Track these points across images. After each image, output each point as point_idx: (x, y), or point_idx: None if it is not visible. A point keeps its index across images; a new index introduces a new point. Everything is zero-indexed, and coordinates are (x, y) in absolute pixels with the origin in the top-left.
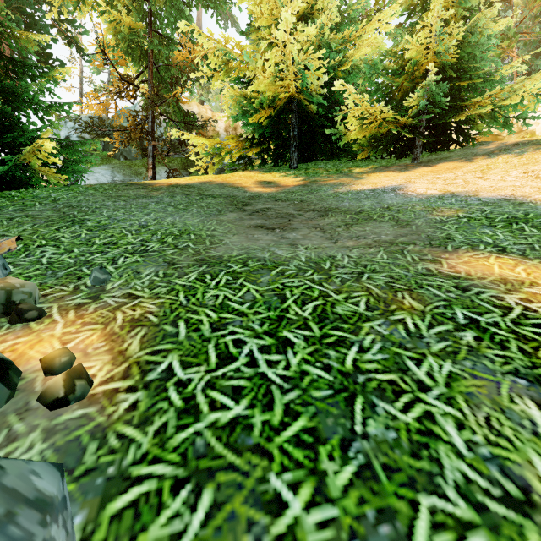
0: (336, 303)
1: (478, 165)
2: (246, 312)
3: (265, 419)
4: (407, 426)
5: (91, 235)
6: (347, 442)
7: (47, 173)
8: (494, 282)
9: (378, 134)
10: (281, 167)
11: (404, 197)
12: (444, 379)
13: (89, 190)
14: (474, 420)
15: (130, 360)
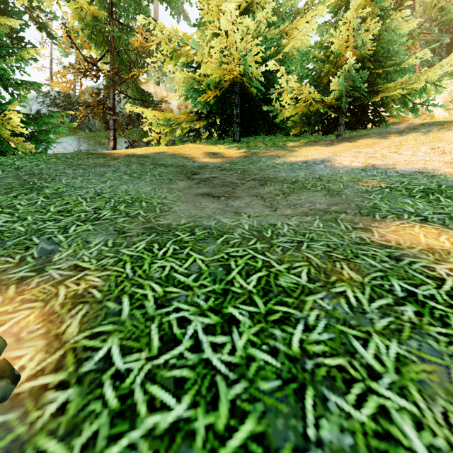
0: (278, 274)
1: (392, 141)
2: (191, 285)
3: (209, 423)
4: (363, 427)
5: (47, 202)
6: (301, 452)
7: (15, 143)
8: (423, 252)
9: (308, 114)
10: (225, 140)
11: (332, 168)
12: (393, 364)
13: (52, 159)
14: (432, 417)
15: (66, 346)
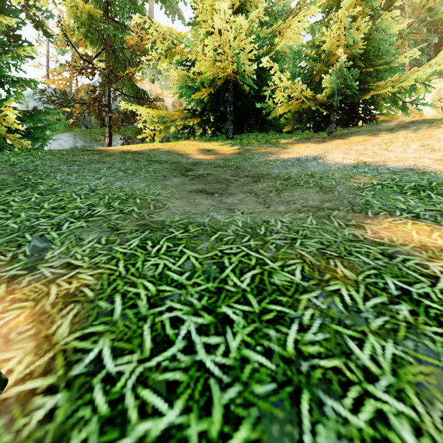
0: (272, 271)
1: (382, 139)
2: (185, 283)
3: (202, 430)
4: (361, 433)
5: (41, 199)
6: None
7: (11, 139)
8: (416, 249)
9: (300, 111)
10: (219, 137)
11: (324, 165)
12: (389, 365)
13: (47, 155)
14: (431, 422)
15: (56, 348)
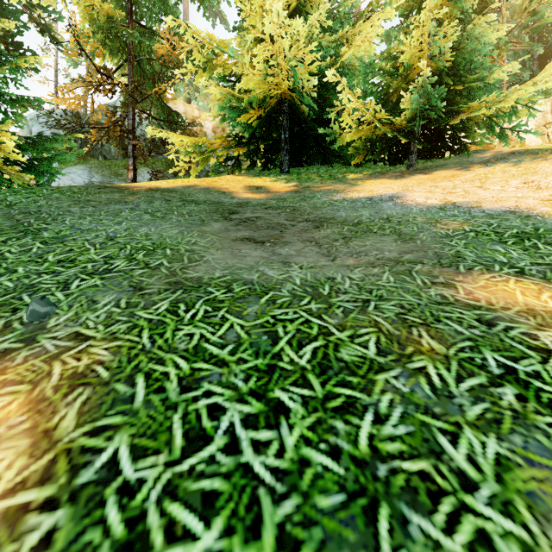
0: (339, 344)
1: (475, 173)
2: (227, 359)
3: None
4: None
5: (45, 249)
6: None
7: (9, 173)
8: (522, 314)
9: (373, 139)
10: (271, 171)
11: (403, 207)
12: (492, 468)
13: (54, 193)
14: (548, 546)
15: (58, 447)
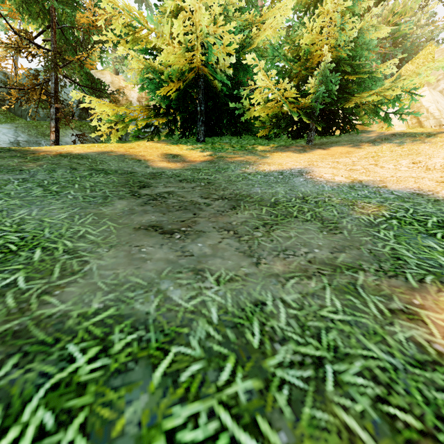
0: None
1: (367, 151)
2: None
3: None
4: None
5: None
6: None
7: None
8: None
9: (279, 116)
10: (188, 140)
11: (315, 183)
12: None
13: None
14: None
15: None
